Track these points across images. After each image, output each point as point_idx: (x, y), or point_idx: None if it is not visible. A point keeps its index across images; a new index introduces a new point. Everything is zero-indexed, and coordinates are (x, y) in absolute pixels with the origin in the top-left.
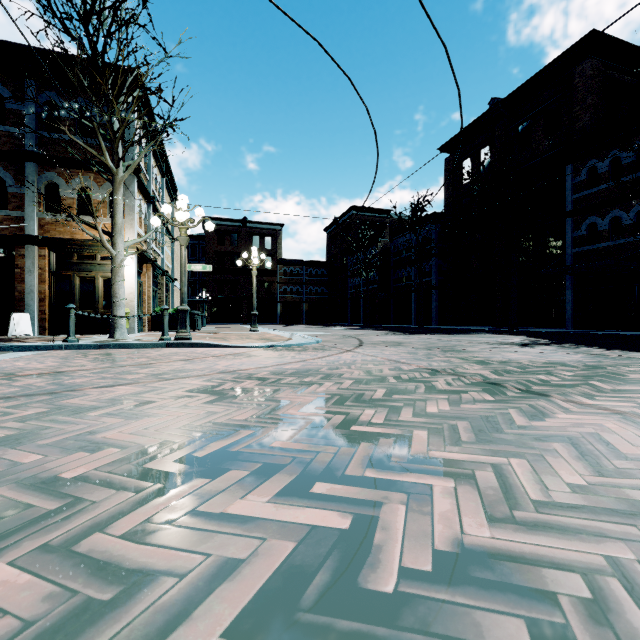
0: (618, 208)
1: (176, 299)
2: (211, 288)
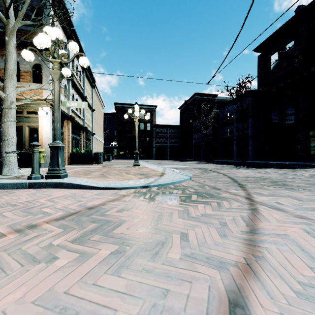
0: None
1: (96, 145)
2: (119, 140)
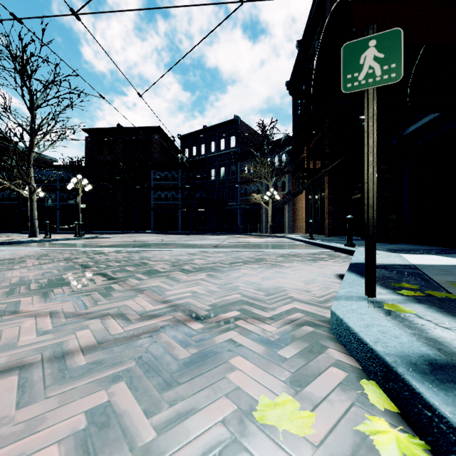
0: (167, 191)
1: None
2: None
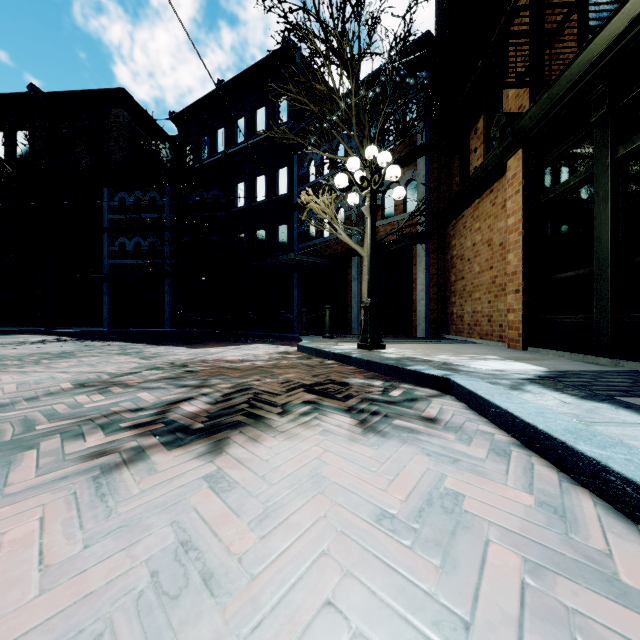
0: (140, 236)
1: None
2: None
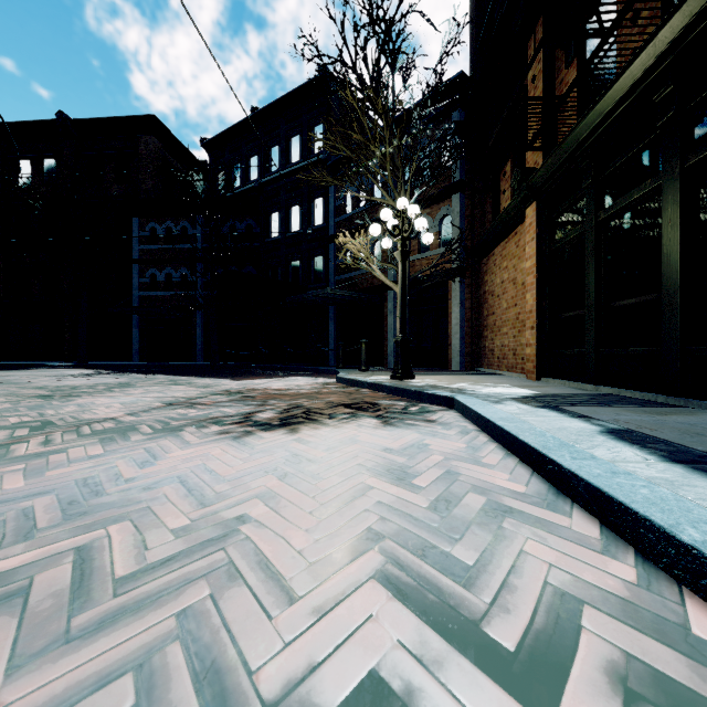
0: (171, 267)
1: None
2: None
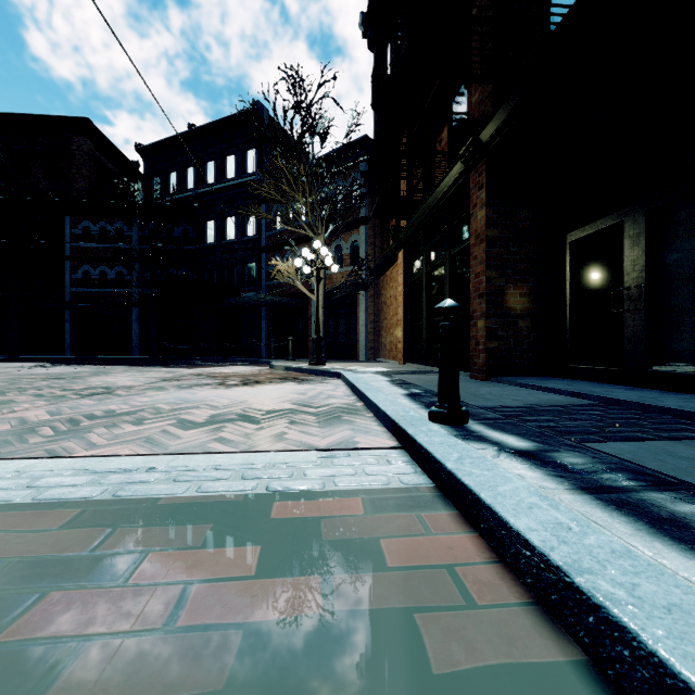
0: (106, 265)
1: None
2: None
